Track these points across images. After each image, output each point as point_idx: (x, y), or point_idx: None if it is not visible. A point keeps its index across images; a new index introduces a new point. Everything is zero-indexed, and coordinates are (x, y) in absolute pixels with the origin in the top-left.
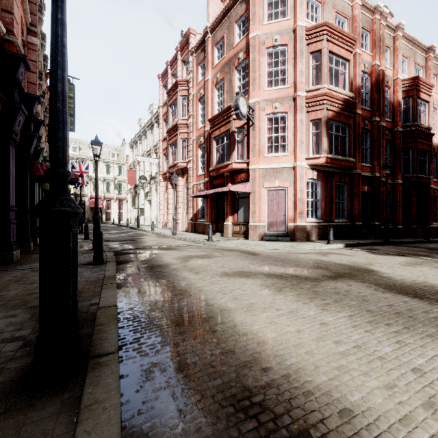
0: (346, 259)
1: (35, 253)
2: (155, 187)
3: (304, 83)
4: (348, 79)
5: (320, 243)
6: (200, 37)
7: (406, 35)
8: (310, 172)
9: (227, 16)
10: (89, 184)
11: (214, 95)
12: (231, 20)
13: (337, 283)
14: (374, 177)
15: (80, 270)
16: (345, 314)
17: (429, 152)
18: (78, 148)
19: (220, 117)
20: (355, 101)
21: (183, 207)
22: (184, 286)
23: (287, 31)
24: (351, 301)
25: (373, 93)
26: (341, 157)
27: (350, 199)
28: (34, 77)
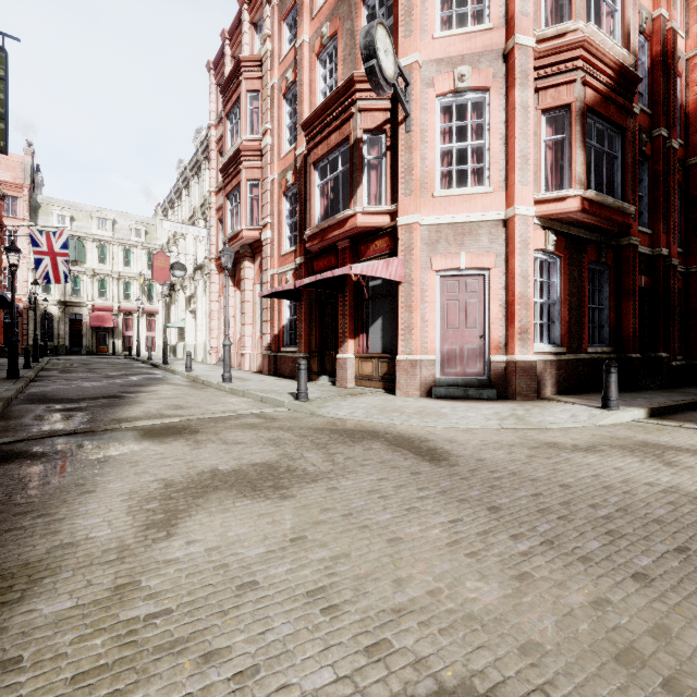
0: None
1: None
2: (203, 286)
3: (532, 15)
4: (621, 25)
5: (583, 408)
6: None
7: None
8: (540, 234)
9: None
10: (91, 284)
11: (316, 76)
12: None
13: None
14: (658, 257)
15: None
16: None
17: None
18: (69, 217)
19: (327, 112)
20: (638, 75)
21: (254, 323)
22: None
23: None
24: None
25: (655, 78)
26: (613, 201)
27: (616, 302)
28: None
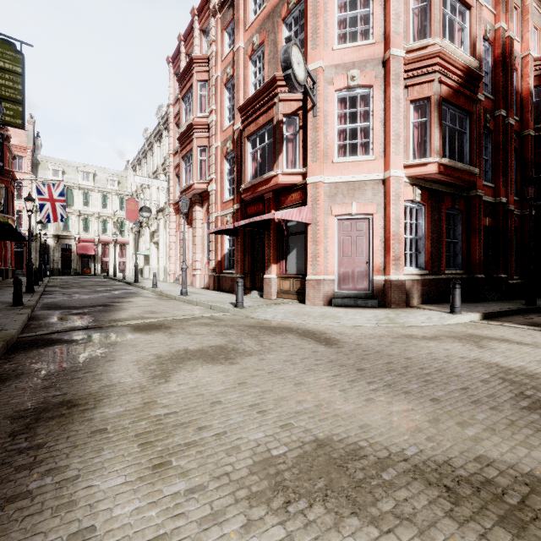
0: None
1: None
2: (163, 224)
3: (403, 34)
4: (469, 38)
5: (437, 312)
6: None
7: None
8: (409, 189)
9: None
10: (78, 222)
11: (248, 72)
12: None
13: None
14: (499, 204)
15: None
16: None
17: None
18: (61, 171)
19: (257, 100)
20: (481, 74)
21: (203, 252)
22: None
23: None
24: None
25: (496, 72)
26: (461, 165)
27: (466, 237)
28: None
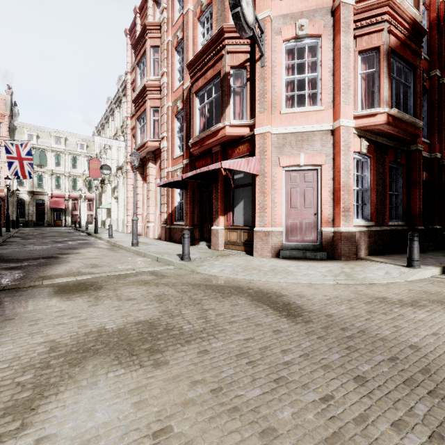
0: None
1: None
2: (122, 181)
3: None
4: None
5: (393, 266)
6: None
7: None
8: (357, 140)
9: None
10: (50, 180)
11: (197, 33)
12: None
13: None
14: (434, 159)
15: None
16: None
17: None
18: (35, 135)
19: (204, 55)
20: (425, 29)
21: (156, 205)
22: None
23: None
24: None
25: (432, 35)
26: (408, 117)
27: (406, 190)
28: None
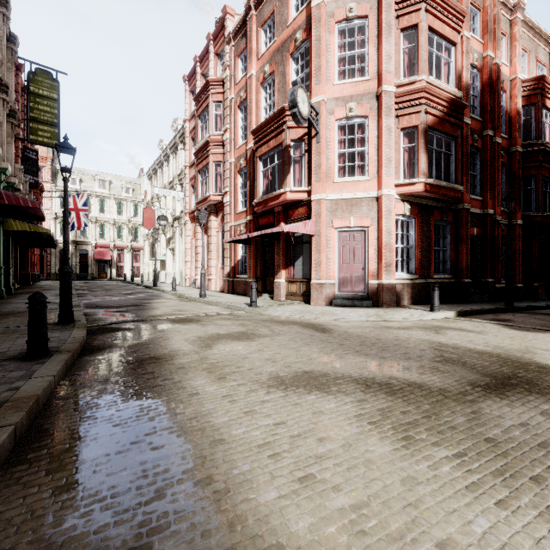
0: (481, 341)
1: None
2: (179, 231)
3: (393, 72)
4: (454, 71)
5: (419, 311)
6: (241, 17)
7: (527, 20)
8: (400, 205)
9: None
10: (94, 228)
11: (260, 97)
12: None
13: (516, 408)
14: (486, 215)
15: None
16: None
17: None
18: (78, 179)
19: (268, 126)
20: (464, 103)
21: (217, 258)
22: (184, 423)
23: None
24: None
25: (484, 96)
26: (446, 184)
27: (455, 246)
28: None
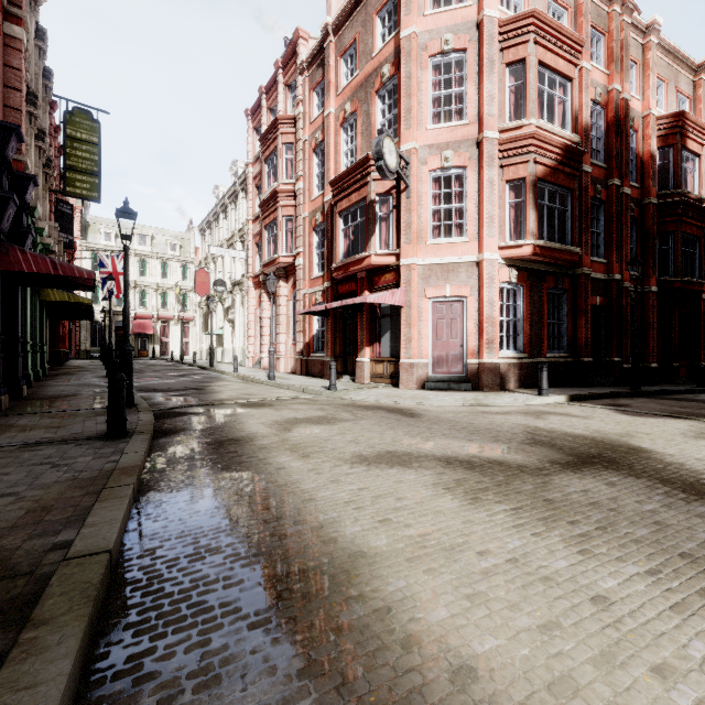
0: (582, 425)
1: (7, 415)
2: (240, 300)
3: (496, 116)
4: (570, 111)
5: (525, 395)
6: (316, 43)
7: (664, 43)
8: (505, 270)
9: (362, 3)
10: (133, 294)
11: (340, 140)
12: (369, 10)
13: (586, 479)
14: (612, 281)
15: (73, 452)
16: (637, 567)
17: (701, 241)
18: (114, 234)
19: (349, 176)
20: (582, 149)
21: (288, 333)
22: (277, 488)
23: (465, 26)
24: (634, 527)
25: (610, 138)
26: (559, 246)
27: (572, 318)
28: (17, 98)
